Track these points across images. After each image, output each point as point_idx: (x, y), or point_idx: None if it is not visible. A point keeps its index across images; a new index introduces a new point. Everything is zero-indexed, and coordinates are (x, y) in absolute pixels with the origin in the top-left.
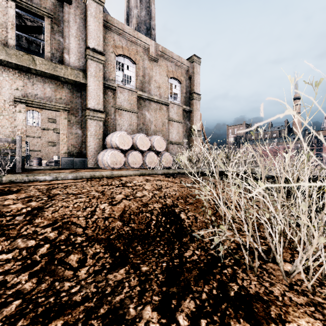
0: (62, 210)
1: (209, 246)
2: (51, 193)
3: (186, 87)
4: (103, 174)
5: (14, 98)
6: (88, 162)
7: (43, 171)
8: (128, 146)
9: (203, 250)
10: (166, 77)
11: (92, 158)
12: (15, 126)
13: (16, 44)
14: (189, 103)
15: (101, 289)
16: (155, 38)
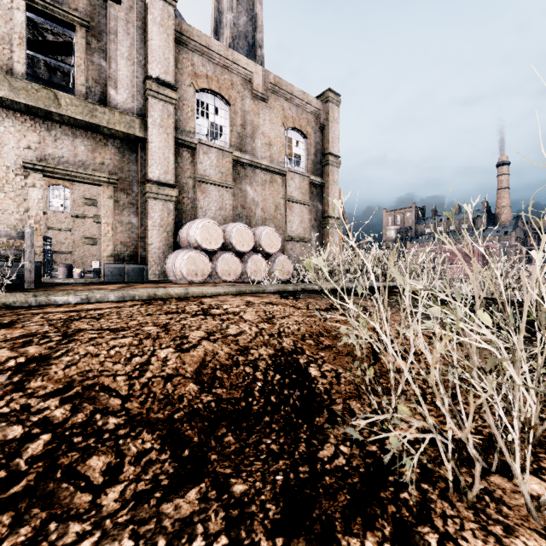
0: (85, 362)
1: (367, 436)
2: (71, 328)
3: (316, 144)
4: (171, 292)
5: (23, 163)
6: (150, 271)
7: (71, 287)
8: (216, 245)
9: (356, 444)
10: (281, 128)
11: (157, 264)
12: (24, 211)
13: (28, 73)
14: (320, 171)
15: (144, 541)
16: (262, 62)
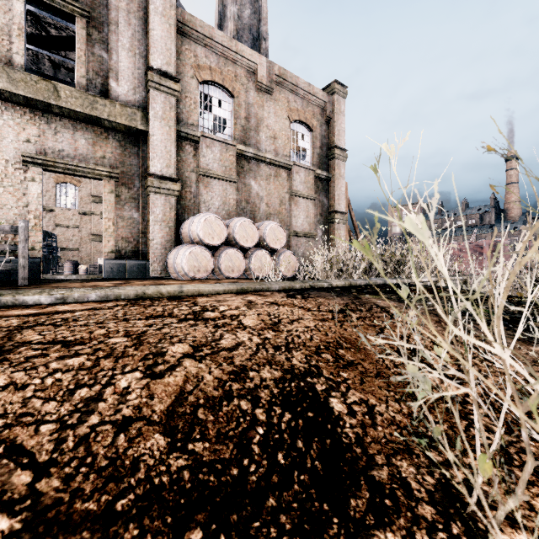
0: (0, 400)
1: None
2: (13, 340)
3: (322, 137)
4: (163, 291)
5: (23, 157)
6: (151, 267)
7: (67, 283)
8: (219, 240)
9: None
10: (286, 120)
11: (158, 260)
12: (24, 205)
13: (34, 70)
14: (326, 165)
15: None
16: (267, 55)
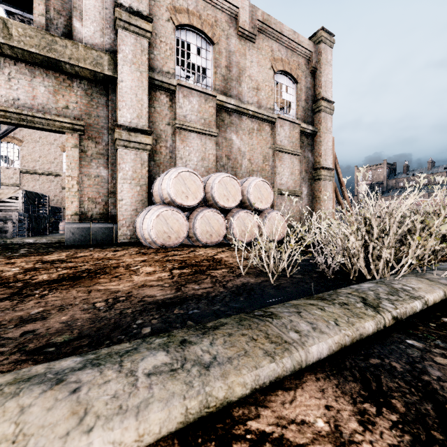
0: None
1: None
2: None
3: (307, 89)
4: None
5: None
6: (120, 231)
7: None
8: (194, 200)
9: None
10: (270, 71)
11: (128, 223)
12: None
13: None
14: (311, 118)
15: None
16: None
